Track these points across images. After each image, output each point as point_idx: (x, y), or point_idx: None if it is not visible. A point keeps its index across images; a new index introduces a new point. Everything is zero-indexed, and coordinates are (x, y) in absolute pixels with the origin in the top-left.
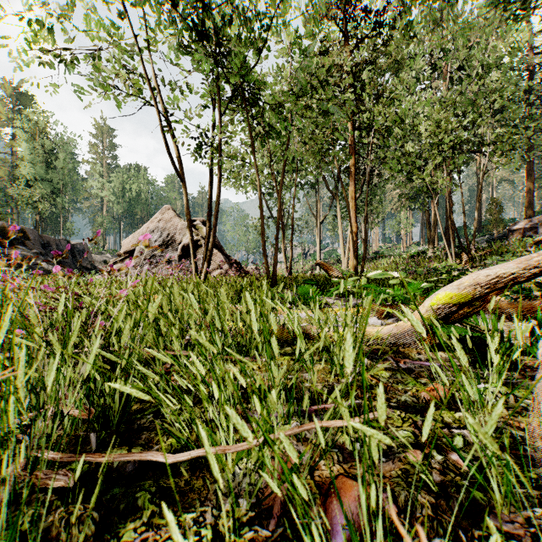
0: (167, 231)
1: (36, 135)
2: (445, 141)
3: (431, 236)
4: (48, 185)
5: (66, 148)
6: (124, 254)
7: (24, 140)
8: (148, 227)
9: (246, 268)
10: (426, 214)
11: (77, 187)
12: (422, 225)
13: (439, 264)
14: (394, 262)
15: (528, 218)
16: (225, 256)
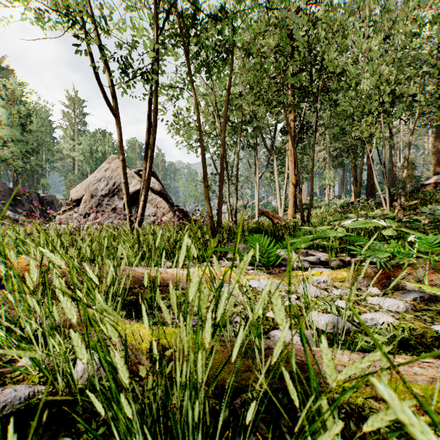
0: (113, 180)
1: (14, 103)
2: (386, 92)
3: (357, 189)
4: (24, 146)
5: (39, 114)
6: (71, 203)
7: (2, 106)
8: (95, 176)
9: (193, 217)
10: (352, 170)
11: (49, 148)
12: (343, 181)
13: (375, 213)
14: (324, 212)
15: (436, 174)
16: (171, 204)
